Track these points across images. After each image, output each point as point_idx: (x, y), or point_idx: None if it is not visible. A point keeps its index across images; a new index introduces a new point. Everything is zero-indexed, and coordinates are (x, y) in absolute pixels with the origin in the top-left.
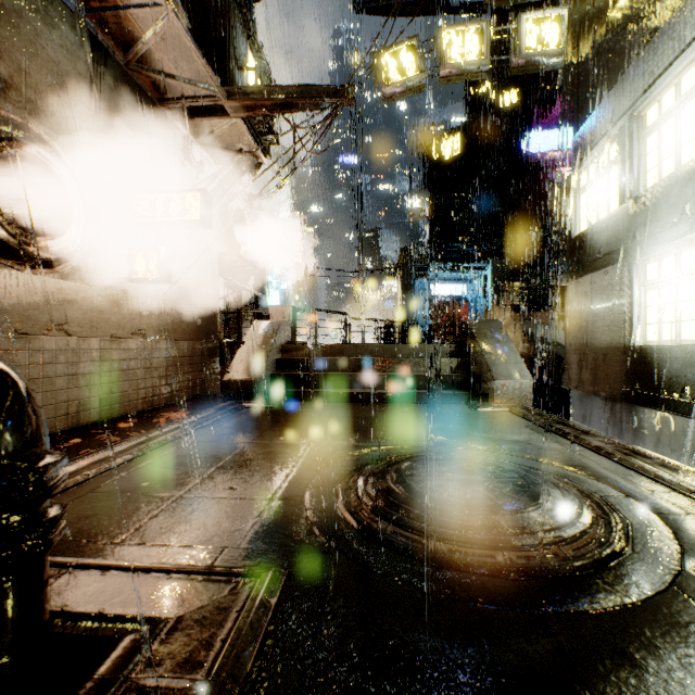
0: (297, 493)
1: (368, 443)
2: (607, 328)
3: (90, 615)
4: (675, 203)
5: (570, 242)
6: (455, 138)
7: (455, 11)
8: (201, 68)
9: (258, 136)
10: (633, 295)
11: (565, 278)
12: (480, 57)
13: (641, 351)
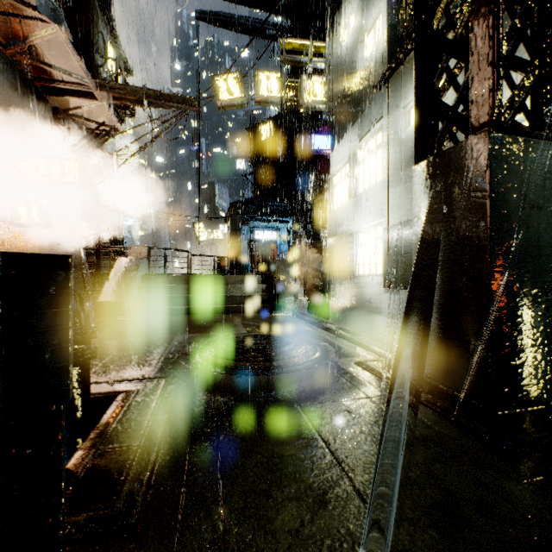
0: (174, 356)
1: (210, 334)
2: (344, 267)
3: (98, 393)
4: (368, 205)
5: (329, 215)
6: (269, 125)
7: (268, 37)
8: (77, 65)
9: (116, 109)
10: (354, 250)
11: (327, 236)
12: (279, 95)
13: (356, 279)
